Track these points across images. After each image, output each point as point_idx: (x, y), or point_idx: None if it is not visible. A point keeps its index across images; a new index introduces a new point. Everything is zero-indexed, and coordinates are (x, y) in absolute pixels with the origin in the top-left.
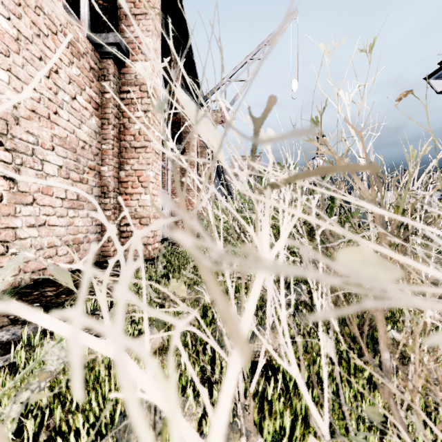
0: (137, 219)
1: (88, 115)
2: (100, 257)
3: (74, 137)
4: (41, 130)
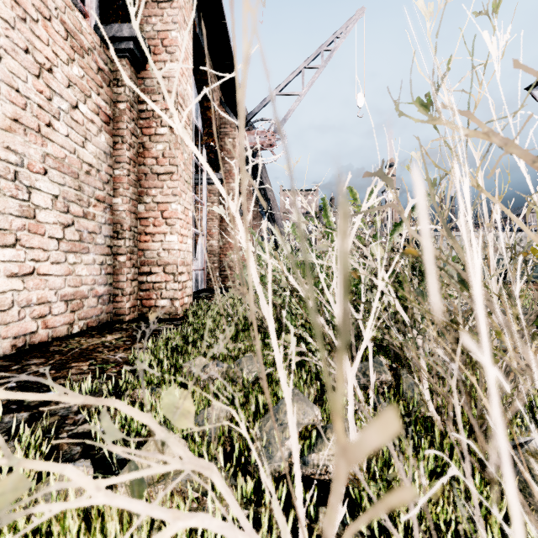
0: (161, 267)
1: (94, 130)
2: (112, 315)
3: (75, 158)
4: (28, 147)
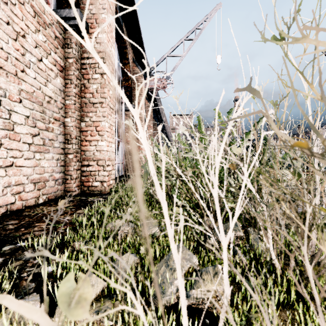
0: (95, 161)
1: (53, 75)
2: (64, 192)
3: (40, 92)
4: (9, 85)
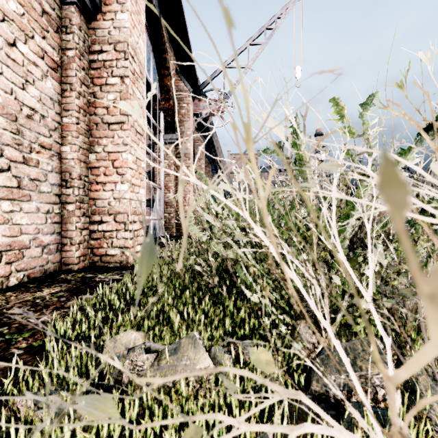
0: (111, 216)
1: (38, 74)
2: (60, 265)
3: (12, 99)
4: None
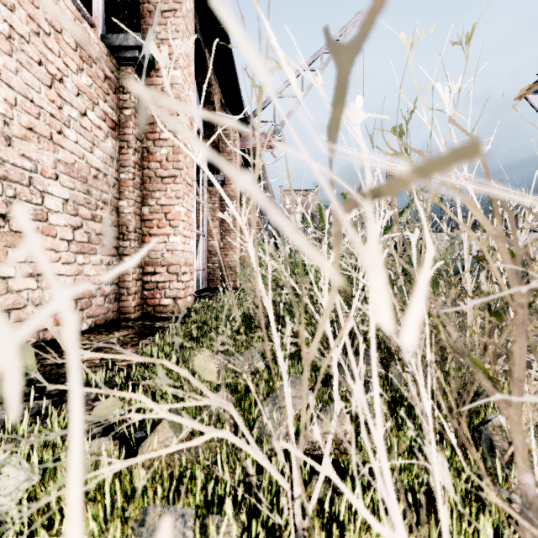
0: (164, 267)
1: (102, 136)
2: (118, 314)
3: (84, 163)
4: (41, 154)
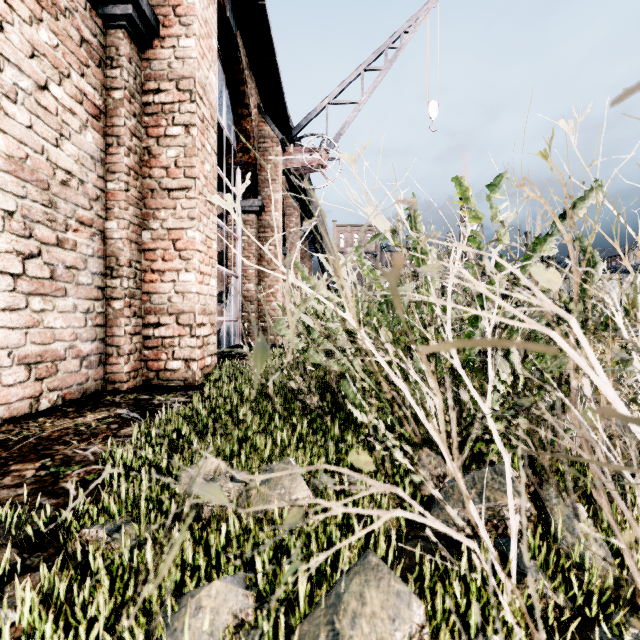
0: (173, 316)
1: (76, 125)
2: (104, 383)
3: (43, 160)
4: None
